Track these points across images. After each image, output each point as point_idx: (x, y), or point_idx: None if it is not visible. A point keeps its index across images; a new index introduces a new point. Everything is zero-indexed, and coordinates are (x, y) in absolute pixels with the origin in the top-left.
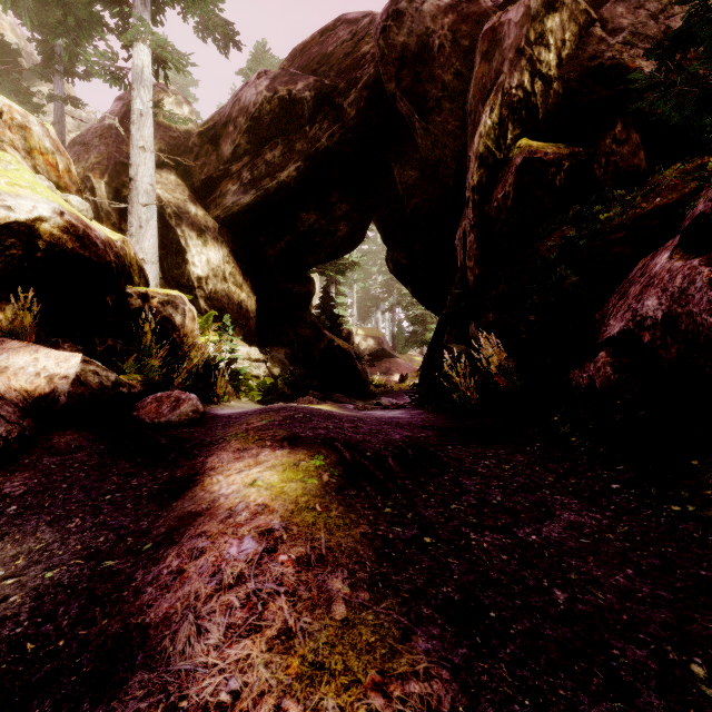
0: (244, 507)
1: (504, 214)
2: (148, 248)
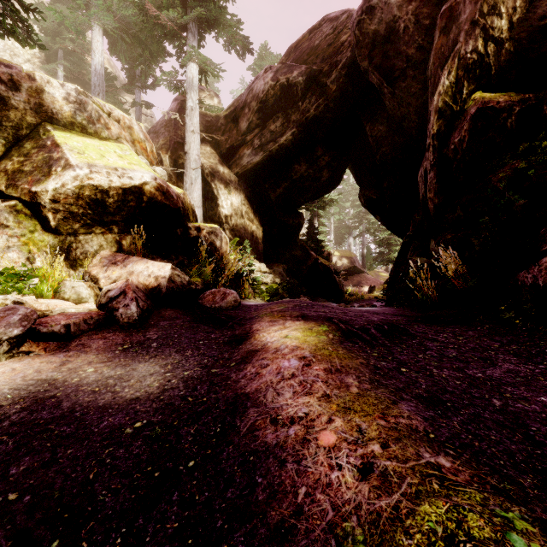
0: (284, 347)
1: (460, 154)
2: (196, 197)
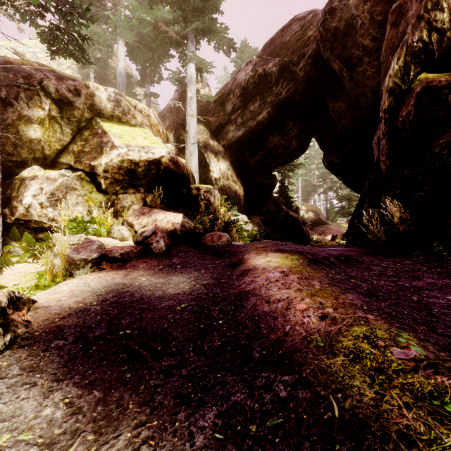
0: (269, 266)
1: (407, 124)
2: (194, 165)
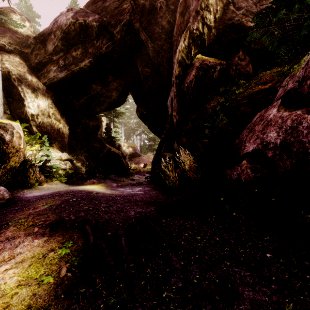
0: None
1: (190, 89)
2: None
